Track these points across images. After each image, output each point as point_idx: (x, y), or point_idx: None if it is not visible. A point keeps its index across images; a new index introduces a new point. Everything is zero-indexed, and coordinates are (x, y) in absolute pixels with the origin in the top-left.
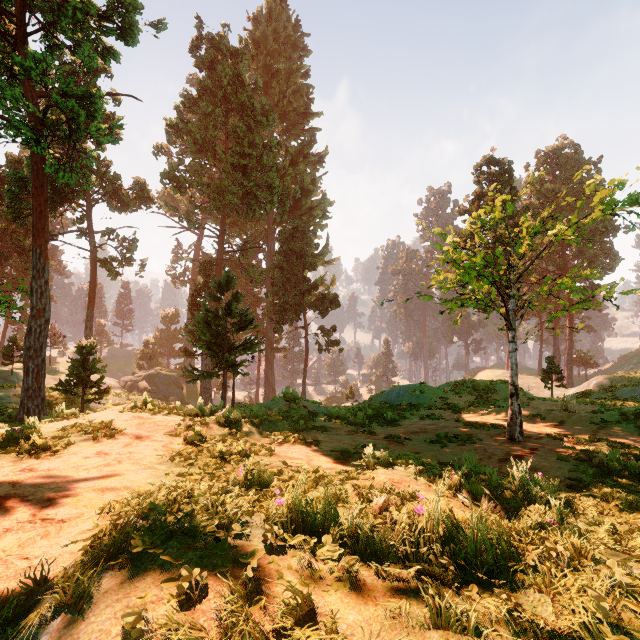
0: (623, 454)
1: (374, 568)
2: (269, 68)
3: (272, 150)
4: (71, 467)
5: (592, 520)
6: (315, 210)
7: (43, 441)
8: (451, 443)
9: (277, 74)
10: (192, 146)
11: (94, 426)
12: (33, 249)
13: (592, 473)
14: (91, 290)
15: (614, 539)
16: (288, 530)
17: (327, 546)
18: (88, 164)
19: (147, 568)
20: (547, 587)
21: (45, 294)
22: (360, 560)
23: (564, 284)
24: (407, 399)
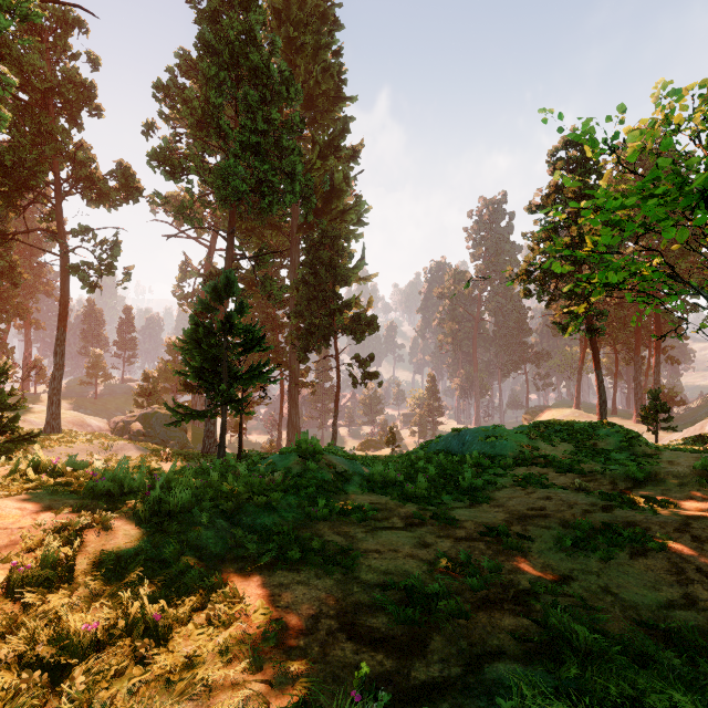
0: None
1: None
2: (293, 42)
3: (294, 130)
4: None
5: None
6: (348, 214)
7: None
8: (618, 550)
9: (302, 49)
10: (189, 119)
11: None
12: None
13: None
14: (62, 306)
15: None
16: None
17: None
18: (1, 92)
19: None
20: None
21: None
22: None
23: None
24: (477, 448)
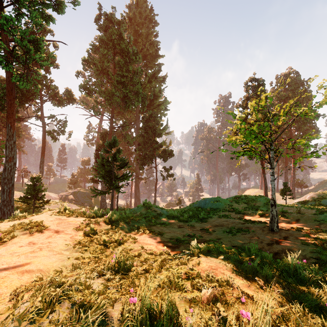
0: None
1: None
2: (137, 32)
3: (138, 74)
4: (9, 254)
5: None
6: (161, 106)
7: None
8: (238, 233)
9: (141, 35)
10: (96, 71)
11: (31, 225)
12: (7, 124)
13: (325, 254)
14: (43, 147)
15: None
16: None
17: None
18: (37, 78)
19: None
20: None
21: (13, 149)
22: None
23: (301, 142)
24: (210, 205)
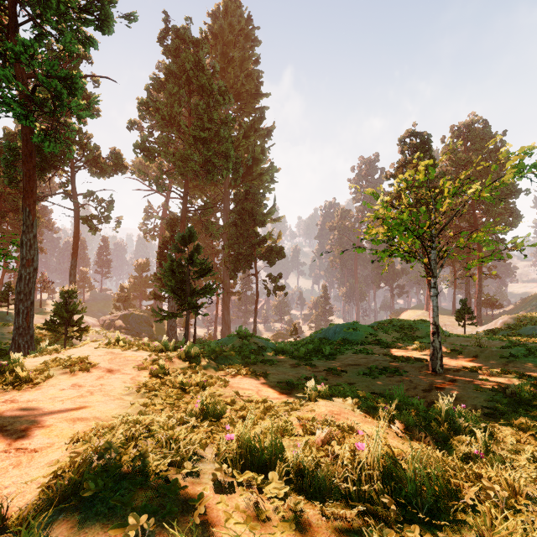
0: (531, 385)
1: (318, 507)
2: (225, 56)
3: (228, 125)
4: (48, 398)
5: (512, 448)
6: (264, 176)
7: (26, 375)
8: (381, 375)
9: (232, 61)
10: (160, 121)
11: (71, 361)
12: (23, 208)
13: (505, 402)
14: (75, 243)
15: (535, 468)
16: (237, 466)
17: (273, 483)
18: (70, 135)
19: (98, 511)
20: (488, 530)
21: (33, 246)
22: (305, 497)
23: (478, 238)
24: (342, 336)
